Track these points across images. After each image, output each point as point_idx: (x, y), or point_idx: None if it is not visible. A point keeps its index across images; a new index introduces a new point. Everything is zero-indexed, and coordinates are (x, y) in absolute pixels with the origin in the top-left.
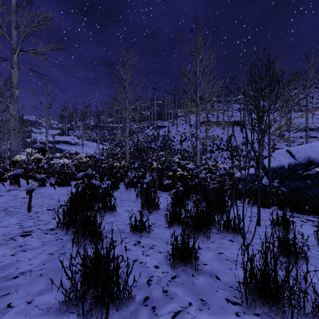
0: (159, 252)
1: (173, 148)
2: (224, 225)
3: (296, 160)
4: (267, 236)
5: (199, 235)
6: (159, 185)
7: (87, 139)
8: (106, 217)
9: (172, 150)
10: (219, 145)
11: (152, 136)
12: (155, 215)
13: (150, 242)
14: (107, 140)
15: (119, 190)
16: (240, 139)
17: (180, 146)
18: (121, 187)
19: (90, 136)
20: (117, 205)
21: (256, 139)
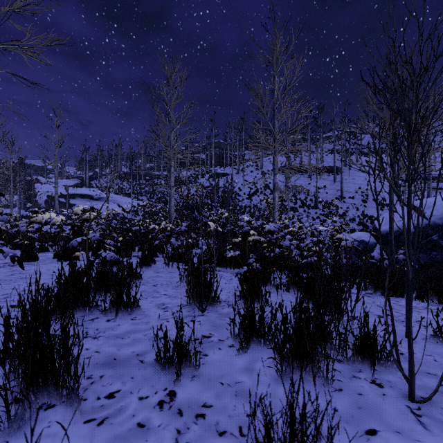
0: (218, 436)
1: (238, 205)
2: (353, 345)
3: (427, 220)
4: (442, 366)
5: (305, 370)
6: (218, 259)
7: (117, 192)
8: (118, 322)
9: (237, 207)
10: (304, 200)
11: (208, 188)
12: (212, 315)
13: (197, 394)
14: (145, 193)
15: (156, 267)
16: (334, 192)
17: (249, 201)
18: (160, 262)
19: (122, 188)
20: (146, 294)
21: (356, 192)
